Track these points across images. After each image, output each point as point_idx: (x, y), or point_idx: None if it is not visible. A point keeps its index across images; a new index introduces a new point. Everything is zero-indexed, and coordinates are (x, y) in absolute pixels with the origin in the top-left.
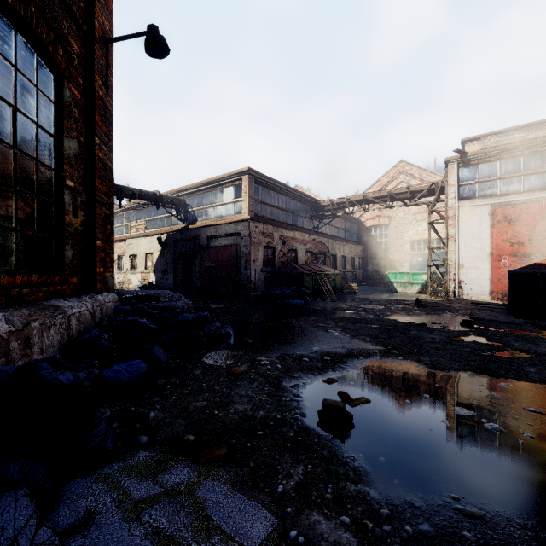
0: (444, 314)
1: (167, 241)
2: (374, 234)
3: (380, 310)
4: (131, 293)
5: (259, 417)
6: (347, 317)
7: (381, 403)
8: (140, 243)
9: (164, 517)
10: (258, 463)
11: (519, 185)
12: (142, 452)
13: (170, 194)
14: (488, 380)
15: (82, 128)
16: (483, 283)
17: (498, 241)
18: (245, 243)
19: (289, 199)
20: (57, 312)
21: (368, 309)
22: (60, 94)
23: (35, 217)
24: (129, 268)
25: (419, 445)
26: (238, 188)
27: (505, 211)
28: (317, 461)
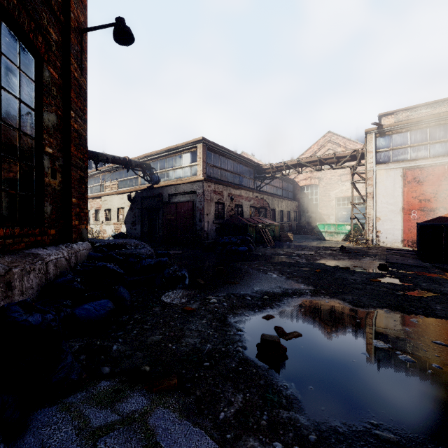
0: (364, 259)
1: (135, 198)
2: (306, 192)
3: (311, 255)
4: (103, 242)
5: (207, 350)
6: (284, 261)
7: (311, 337)
8: (113, 200)
9: (117, 444)
10: (204, 392)
11: (426, 152)
12: (103, 382)
13: (138, 159)
14: (401, 316)
15: (59, 103)
16: (396, 233)
17: (409, 198)
18: (199, 200)
19: (236, 163)
20: (36, 259)
21: (301, 254)
22: (40, 74)
23: (18, 178)
24: (104, 220)
25: (343, 375)
26: (194, 155)
27: (414, 173)
28: (255, 389)
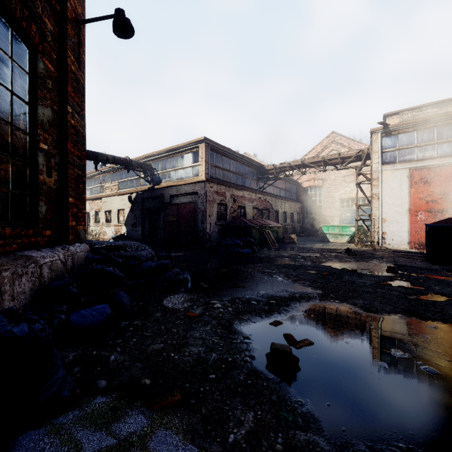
0: (371, 261)
1: (136, 199)
2: (309, 193)
3: (317, 257)
4: (101, 243)
5: (212, 360)
6: (289, 264)
7: (323, 345)
8: (113, 201)
9: None
10: (210, 409)
11: (433, 152)
12: (99, 398)
13: (138, 159)
14: (417, 322)
15: (55, 98)
16: (402, 235)
17: (415, 199)
18: (201, 201)
19: (239, 164)
20: (29, 262)
21: (306, 256)
22: (35, 66)
23: (10, 175)
24: (104, 222)
25: (362, 389)
26: (196, 155)
27: (421, 173)
28: (267, 406)
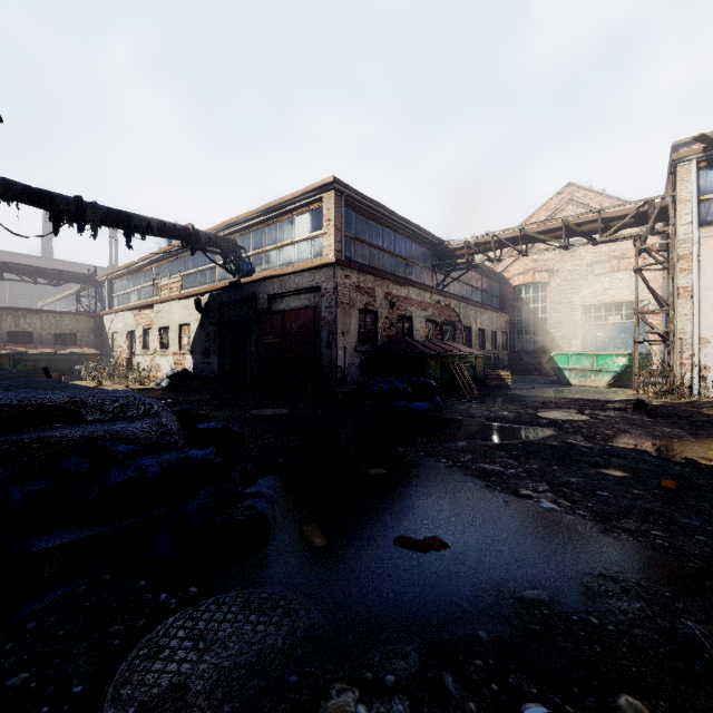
0: None
1: (209, 305)
2: (524, 296)
3: (587, 424)
4: None
5: None
6: (533, 444)
7: None
8: (172, 310)
9: None
10: None
11: None
12: None
13: (214, 232)
14: None
15: None
16: None
17: None
18: (327, 303)
19: (400, 236)
20: None
21: (562, 421)
22: None
23: None
24: (157, 347)
25: None
26: (317, 215)
27: None
28: None
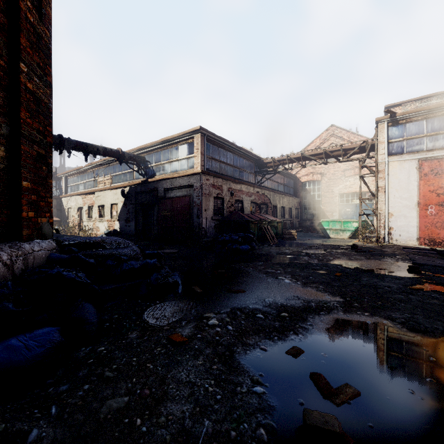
0: (385, 259)
1: (129, 193)
2: (308, 188)
3: (323, 254)
4: (73, 239)
5: (203, 436)
6: (293, 262)
7: (376, 398)
8: (106, 195)
9: None
10: None
11: None
12: None
13: (132, 152)
14: None
15: (2, 50)
16: (411, 230)
17: (425, 192)
18: (197, 194)
19: (236, 156)
20: None
21: (311, 254)
22: None
23: None
24: (97, 217)
25: None
26: (191, 146)
27: (432, 164)
28: None
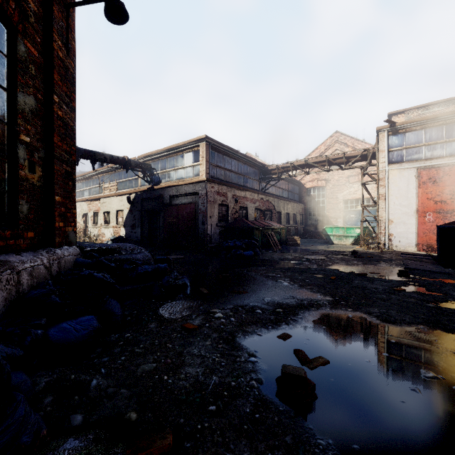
0: (380, 264)
1: (135, 200)
2: (312, 194)
3: (322, 260)
4: (93, 246)
5: (212, 385)
6: (293, 267)
7: (341, 365)
8: (112, 202)
9: None
10: None
11: (442, 151)
12: (70, 441)
13: (137, 159)
14: (442, 334)
15: (40, 85)
16: (410, 236)
17: (423, 200)
18: (202, 201)
19: (241, 163)
20: (3, 268)
21: (312, 259)
22: (14, 48)
23: None
24: (103, 223)
25: (394, 425)
26: (196, 154)
27: (429, 173)
28: (280, 453)
